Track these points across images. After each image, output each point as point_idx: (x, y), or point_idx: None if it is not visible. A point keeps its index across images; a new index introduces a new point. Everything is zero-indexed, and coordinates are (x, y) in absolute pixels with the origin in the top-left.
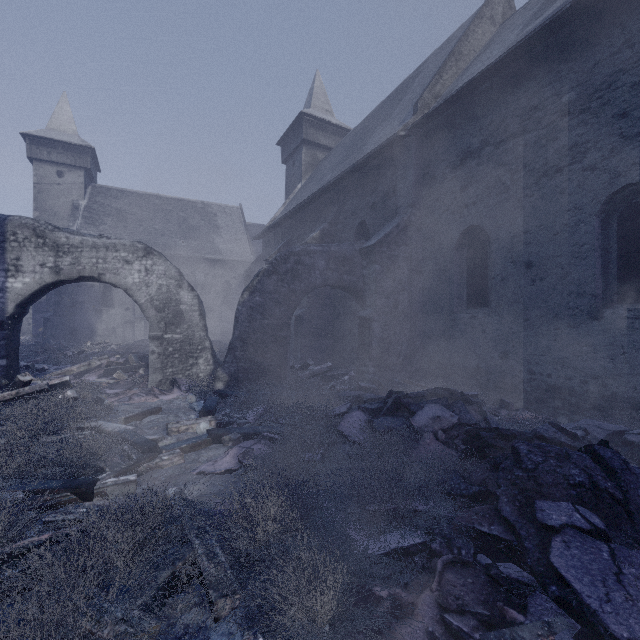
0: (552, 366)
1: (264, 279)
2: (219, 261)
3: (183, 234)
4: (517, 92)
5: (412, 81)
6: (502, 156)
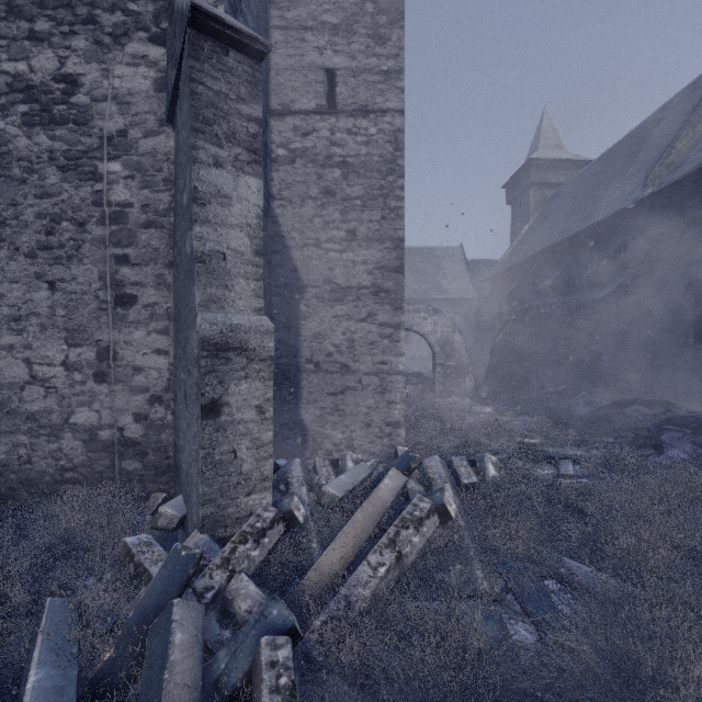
0: None
1: (513, 326)
2: (444, 300)
3: (414, 279)
4: None
5: (651, 130)
6: None
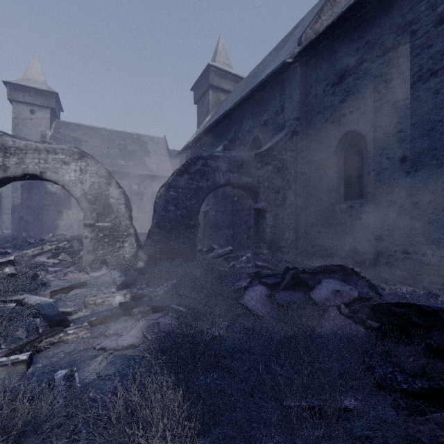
0: (427, 246)
1: (177, 177)
2: (149, 176)
3: (123, 156)
4: (392, 12)
5: (293, 31)
6: (377, 69)
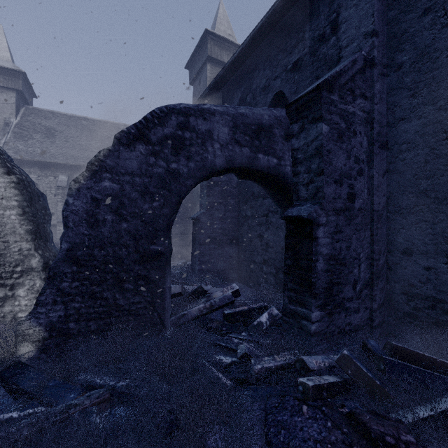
0: None
1: (120, 149)
2: None
3: None
4: None
5: None
6: None
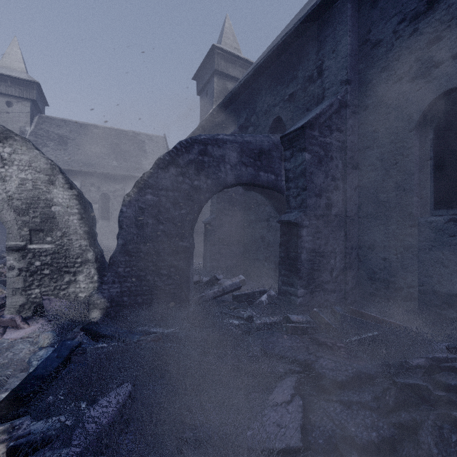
0: None
1: (158, 172)
2: None
3: (115, 156)
4: None
5: None
6: None
